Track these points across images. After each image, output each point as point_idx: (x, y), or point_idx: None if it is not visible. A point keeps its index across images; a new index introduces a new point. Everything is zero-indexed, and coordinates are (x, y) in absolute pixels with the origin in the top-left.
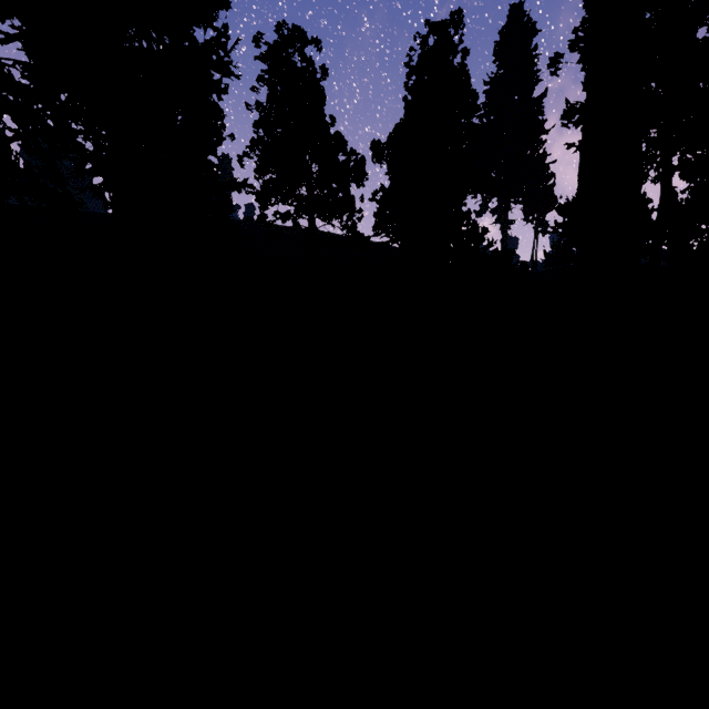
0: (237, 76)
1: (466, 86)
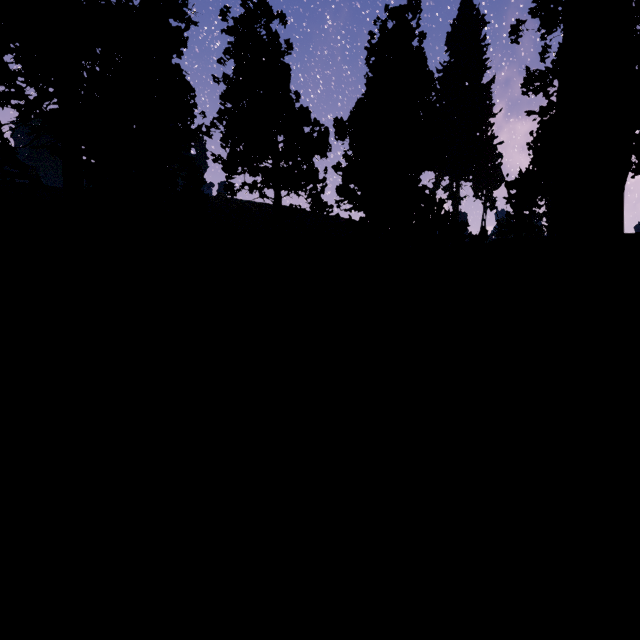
0: (194, 23)
1: (423, 67)
